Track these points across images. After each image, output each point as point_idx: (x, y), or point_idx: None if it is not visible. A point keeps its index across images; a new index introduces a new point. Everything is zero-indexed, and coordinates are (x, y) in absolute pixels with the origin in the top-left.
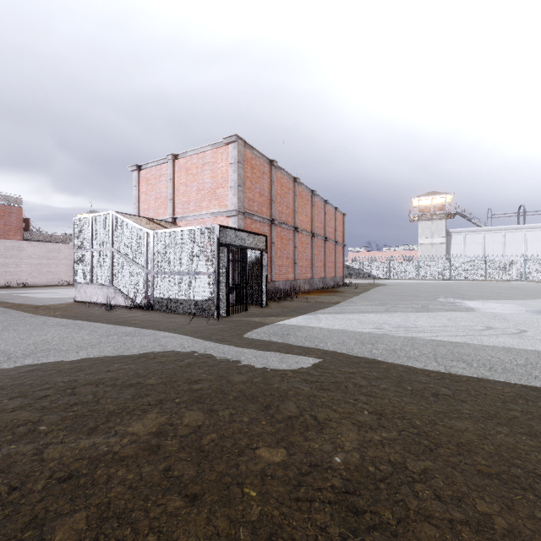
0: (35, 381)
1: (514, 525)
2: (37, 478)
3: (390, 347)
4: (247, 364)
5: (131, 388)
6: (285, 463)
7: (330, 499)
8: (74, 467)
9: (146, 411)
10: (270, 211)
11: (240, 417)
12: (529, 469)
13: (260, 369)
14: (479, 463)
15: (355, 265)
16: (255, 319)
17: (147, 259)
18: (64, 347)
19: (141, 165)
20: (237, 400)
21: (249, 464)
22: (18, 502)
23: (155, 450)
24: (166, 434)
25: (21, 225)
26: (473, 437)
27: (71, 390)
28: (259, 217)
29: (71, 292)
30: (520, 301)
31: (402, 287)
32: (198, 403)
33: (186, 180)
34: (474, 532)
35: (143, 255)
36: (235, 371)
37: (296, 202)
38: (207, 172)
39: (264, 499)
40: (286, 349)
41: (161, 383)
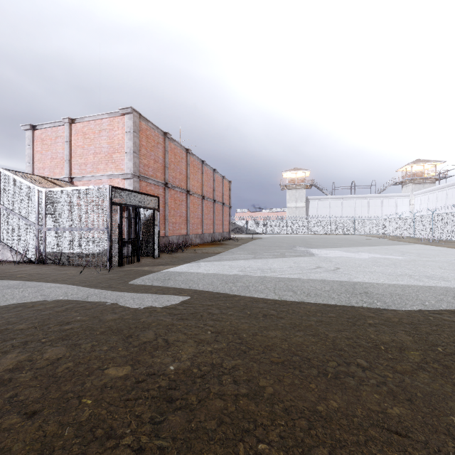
0: None
1: (277, 391)
2: None
3: (246, 284)
4: (123, 305)
5: None
6: (127, 376)
7: (153, 395)
8: None
9: (7, 352)
10: (165, 176)
11: (100, 347)
12: (304, 356)
13: (134, 308)
14: (274, 357)
15: (240, 222)
16: (145, 268)
17: (39, 215)
18: None
19: (36, 125)
20: (103, 334)
21: (95, 381)
22: None
23: (6, 382)
24: (22, 368)
25: None
26: (278, 341)
27: None
28: (154, 181)
29: None
30: (345, 248)
31: (273, 240)
32: (64, 340)
33: (83, 143)
34: (250, 399)
35: (34, 212)
36: (110, 311)
37: (188, 169)
38: (104, 137)
39: (97, 404)
40: (163, 291)
41: (32, 327)
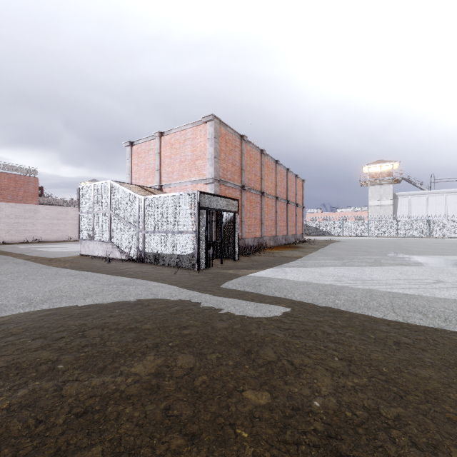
0: (52, 324)
1: None
2: (58, 412)
3: (351, 298)
4: (227, 312)
5: (131, 332)
6: (270, 406)
7: (314, 442)
8: (89, 403)
9: (145, 353)
10: (241, 179)
11: (226, 360)
12: None
13: (239, 317)
14: (448, 411)
15: (312, 224)
16: (230, 272)
17: (139, 220)
18: (74, 294)
19: (133, 141)
20: (222, 345)
21: (238, 406)
22: (43, 434)
23: (156, 389)
24: (163, 375)
25: (37, 192)
26: (438, 385)
27: (82, 333)
28: (232, 184)
29: (76, 246)
30: None
31: (355, 244)
32: (188, 347)
33: (170, 153)
34: None
35: (135, 217)
36: (217, 318)
37: (262, 171)
38: (188, 146)
39: (255, 440)
40: (259, 298)
41: (156, 328)
